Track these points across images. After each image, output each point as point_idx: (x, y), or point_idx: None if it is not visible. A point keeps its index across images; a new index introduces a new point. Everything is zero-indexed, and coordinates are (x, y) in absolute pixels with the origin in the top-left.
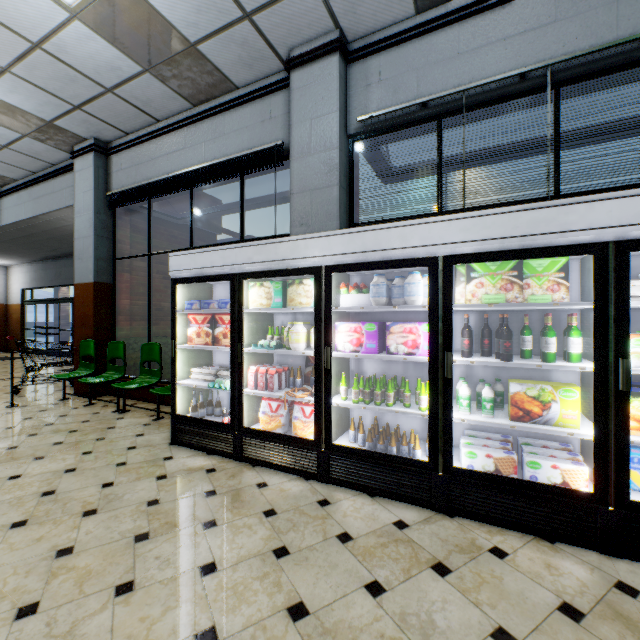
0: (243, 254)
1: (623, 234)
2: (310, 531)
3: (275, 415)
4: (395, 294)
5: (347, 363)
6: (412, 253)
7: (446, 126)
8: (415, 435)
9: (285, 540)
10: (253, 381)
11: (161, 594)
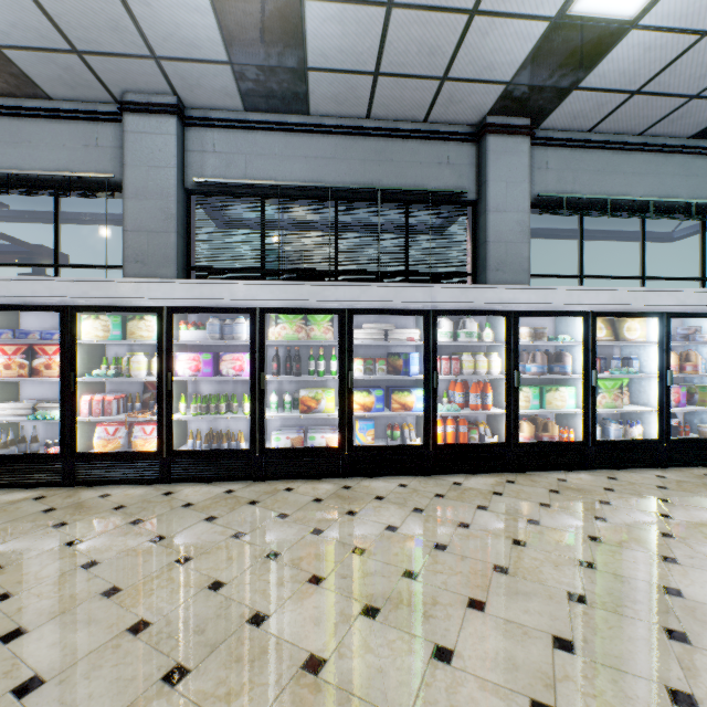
0: (77, 288)
1: (351, 305)
2: (159, 508)
3: (113, 438)
4: (227, 332)
5: (186, 387)
6: (239, 304)
7: (269, 202)
8: (241, 433)
9: (139, 516)
10: (87, 409)
11: (35, 562)
